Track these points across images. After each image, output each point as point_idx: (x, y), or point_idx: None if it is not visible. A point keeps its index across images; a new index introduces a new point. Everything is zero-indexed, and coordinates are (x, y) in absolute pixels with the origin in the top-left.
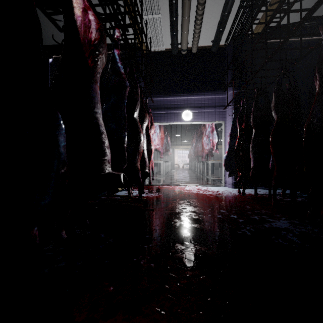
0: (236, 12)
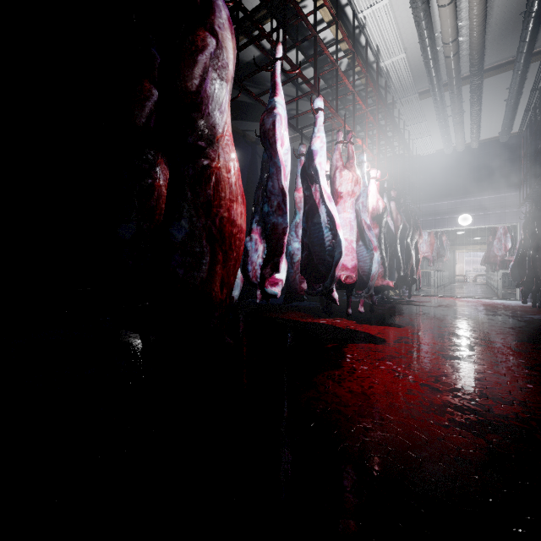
0: (523, 114)
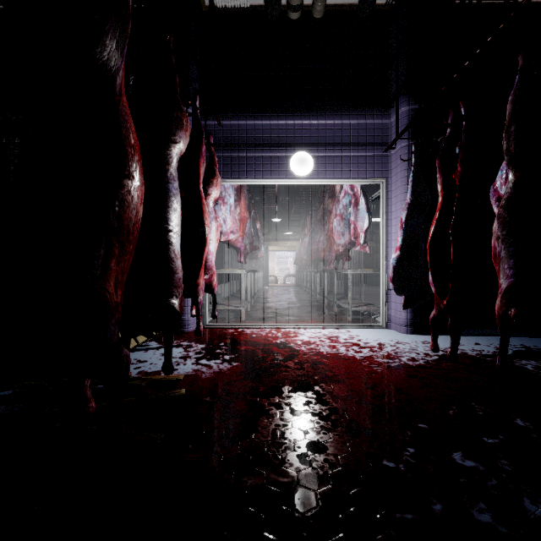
0: None
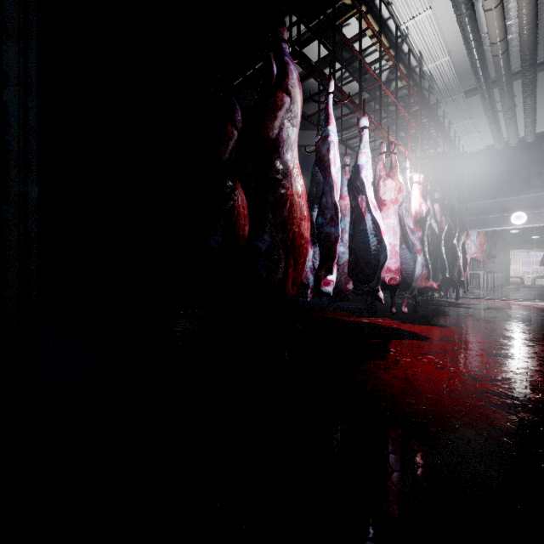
0: None
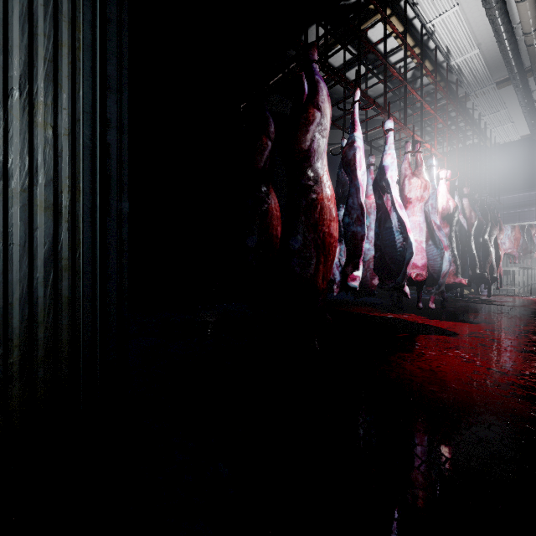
0: None
